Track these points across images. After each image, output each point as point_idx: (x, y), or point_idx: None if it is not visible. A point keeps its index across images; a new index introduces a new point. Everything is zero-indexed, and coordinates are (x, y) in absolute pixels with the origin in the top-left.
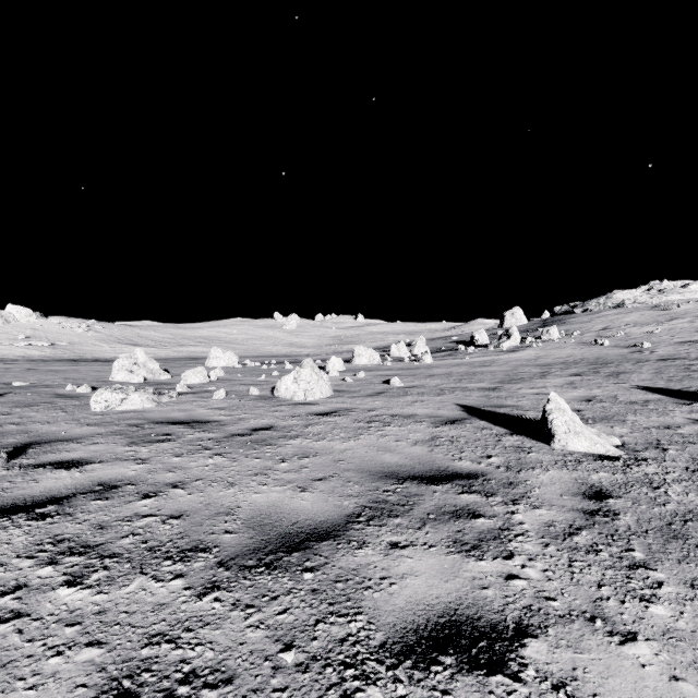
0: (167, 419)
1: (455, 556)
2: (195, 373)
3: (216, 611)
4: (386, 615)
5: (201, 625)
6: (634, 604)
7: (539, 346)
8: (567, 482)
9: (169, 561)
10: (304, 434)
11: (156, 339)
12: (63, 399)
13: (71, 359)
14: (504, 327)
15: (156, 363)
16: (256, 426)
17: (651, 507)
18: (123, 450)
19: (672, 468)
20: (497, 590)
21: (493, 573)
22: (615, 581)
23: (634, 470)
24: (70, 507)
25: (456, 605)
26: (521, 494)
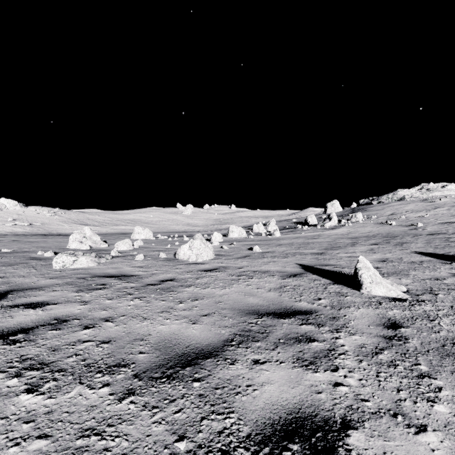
0: (104, 274)
1: (298, 369)
2: (124, 243)
3: (131, 411)
4: (251, 413)
5: (120, 422)
6: (423, 404)
7: (350, 225)
8: (372, 316)
9: (100, 374)
10: (195, 284)
11: (99, 221)
12: (35, 261)
13: (43, 234)
14: (327, 213)
15: (98, 237)
16: (163, 279)
17: (430, 334)
18: (73, 295)
19: (442, 307)
20: (328, 394)
21: (325, 381)
22: (409, 387)
23: (416, 308)
24: (33, 335)
25: (299, 406)
26: (342, 325)
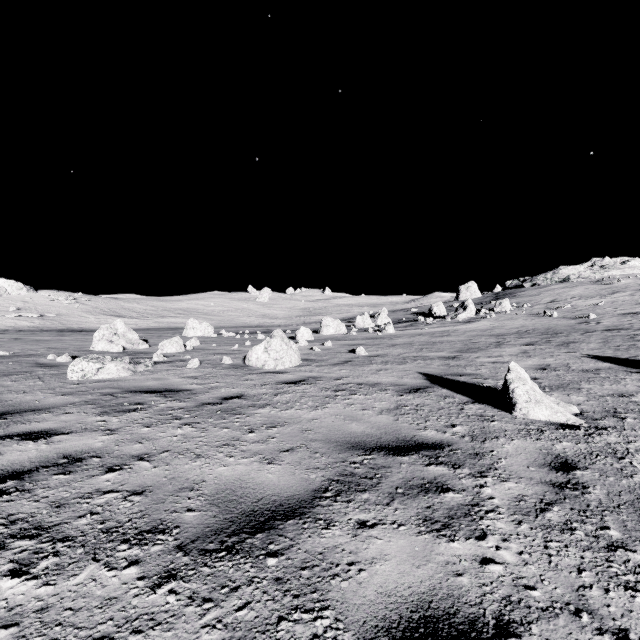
0: (141, 388)
1: (426, 537)
2: (172, 343)
3: (170, 606)
4: (355, 610)
5: (151, 625)
6: (619, 593)
7: (492, 317)
8: (532, 452)
9: (125, 544)
10: (273, 403)
11: (138, 311)
12: (43, 368)
13: (58, 329)
14: (460, 300)
15: (135, 333)
16: (227, 395)
17: (619, 479)
18: (94, 420)
19: (633, 437)
20: (473, 577)
21: (467, 556)
22: (595, 565)
23: (596, 439)
24: (30, 483)
25: (430, 597)
26: (488, 465)
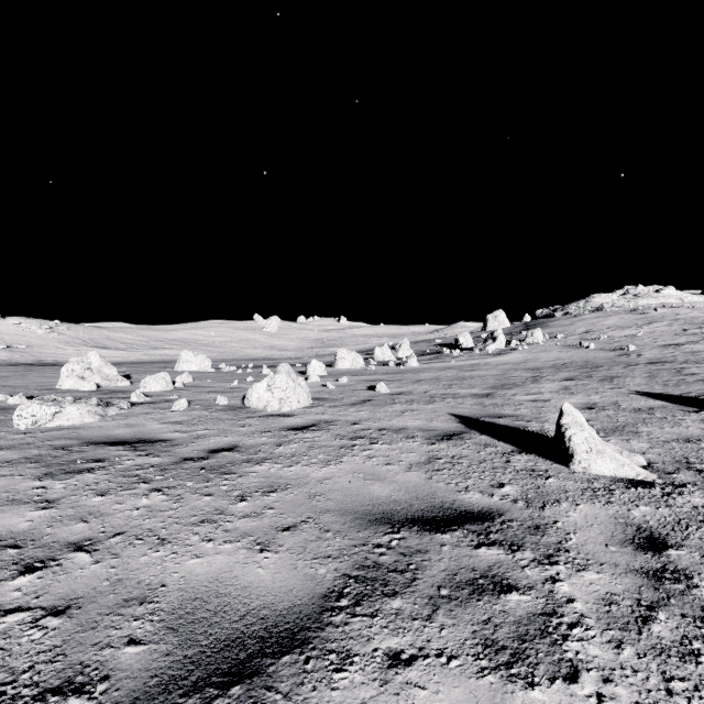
0: (106, 438)
1: (491, 680)
2: (157, 379)
3: None
4: None
5: None
6: None
7: (524, 349)
8: (607, 523)
9: None
10: (274, 457)
11: (126, 342)
12: None
13: (28, 363)
14: (487, 330)
15: (113, 368)
16: (216, 447)
17: None
18: (29, 487)
19: None
20: None
21: None
22: None
23: (678, 501)
24: None
25: None
26: (556, 545)
